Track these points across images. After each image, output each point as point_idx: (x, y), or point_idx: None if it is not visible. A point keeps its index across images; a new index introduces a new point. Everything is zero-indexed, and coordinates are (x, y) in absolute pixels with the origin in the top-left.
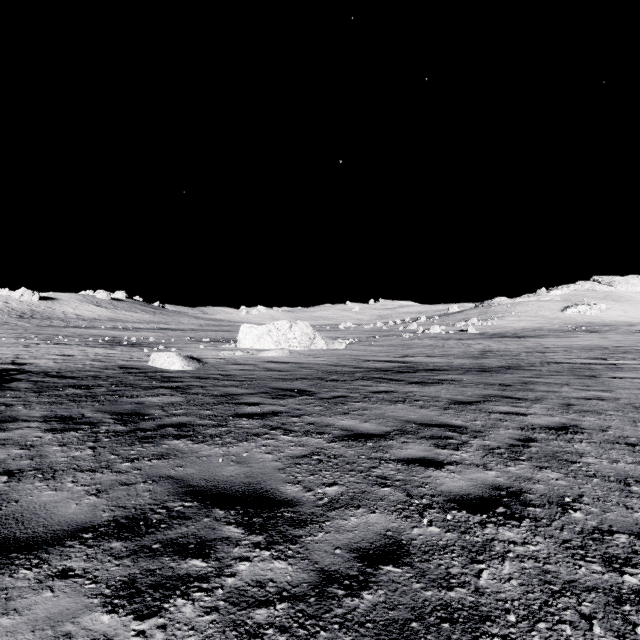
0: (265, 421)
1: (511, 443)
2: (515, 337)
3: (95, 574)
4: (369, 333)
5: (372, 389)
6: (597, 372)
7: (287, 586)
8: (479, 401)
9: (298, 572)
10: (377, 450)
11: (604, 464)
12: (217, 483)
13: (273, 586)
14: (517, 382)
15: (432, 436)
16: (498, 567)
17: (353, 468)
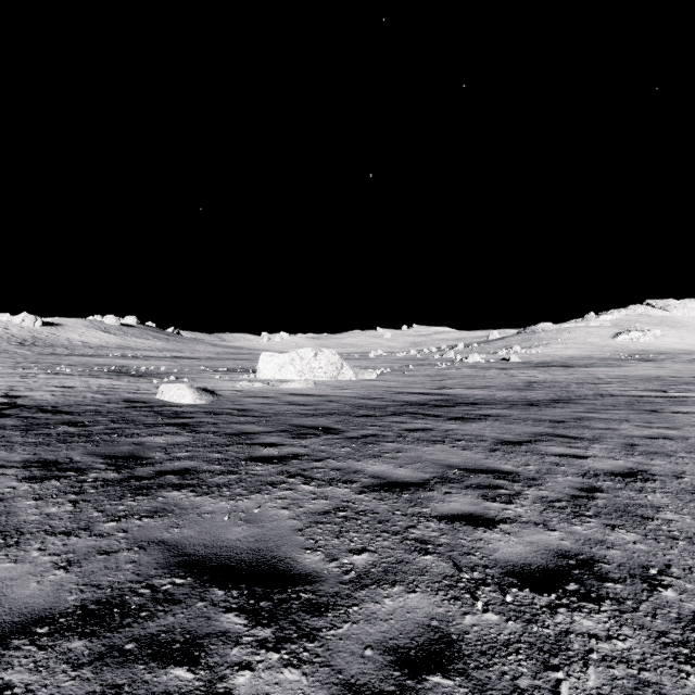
0: (283, 466)
1: (573, 494)
2: (562, 366)
3: (40, 694)
4: (402, 362)
5: (407, 426)
6: (658, 406)
7: None
8: (529, 441)
9: (315, 687)
10: (415, 504)
11: (687, 521)
12: (219, 550)
13: None
14: (570, 418)
15: (479, 485)
16: (580, 676)
17: (387, 528)
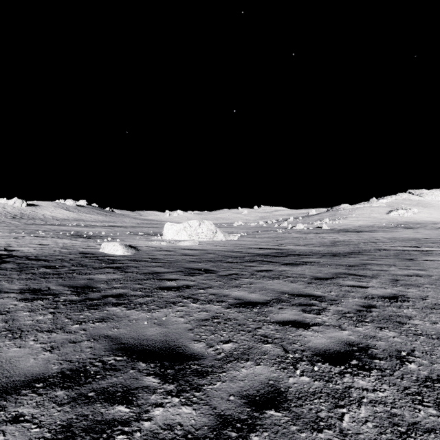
0: (180, 292)
1: (358, 309)
2: (355, 232)
3: (40, 419)
4: (254, 229)
5: (256, 268)
6: (414, 256)
7: (191, 429)
8: (332, 277)
9: (200, 416)
10: (261, 314)
11: (427, 325)
12: (142, 341)
13: (180, 429)
14: (358, 263)
15: (300, 304)
16: (356, 411)
17: (243, 329)
